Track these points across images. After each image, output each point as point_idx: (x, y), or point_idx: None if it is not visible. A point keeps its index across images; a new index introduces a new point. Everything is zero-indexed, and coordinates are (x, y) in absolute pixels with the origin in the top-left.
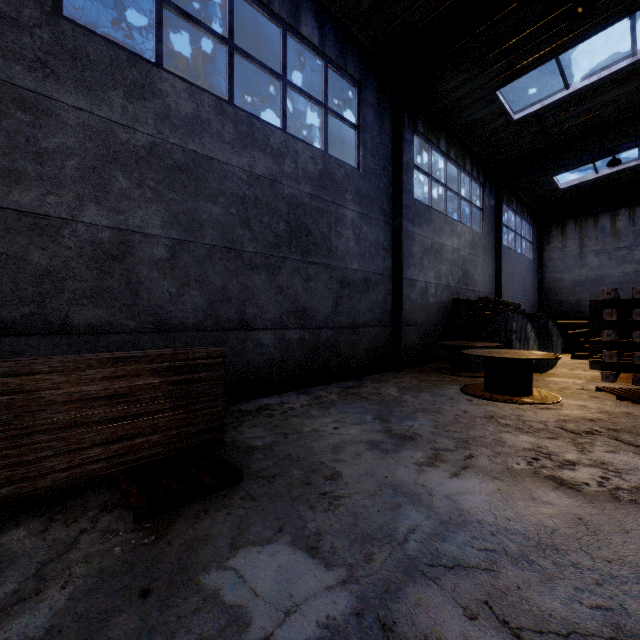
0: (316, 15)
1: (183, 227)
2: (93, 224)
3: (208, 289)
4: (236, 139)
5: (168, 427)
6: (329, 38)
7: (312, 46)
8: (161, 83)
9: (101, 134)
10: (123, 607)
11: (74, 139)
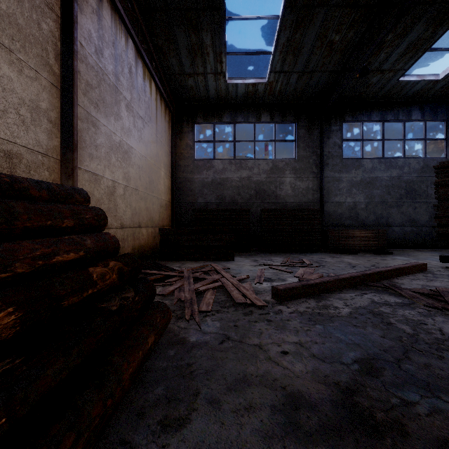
0: (419, 108)
1: (369, 198)
2: (348, 202)
3: (376, 214)
4: (385, 168)
5: (374, 244)
6: (426, 112)
7: (417, 120)
8: (363, 162)
9: (350, 181)
10: (378, 256)
11: (345, 184)
